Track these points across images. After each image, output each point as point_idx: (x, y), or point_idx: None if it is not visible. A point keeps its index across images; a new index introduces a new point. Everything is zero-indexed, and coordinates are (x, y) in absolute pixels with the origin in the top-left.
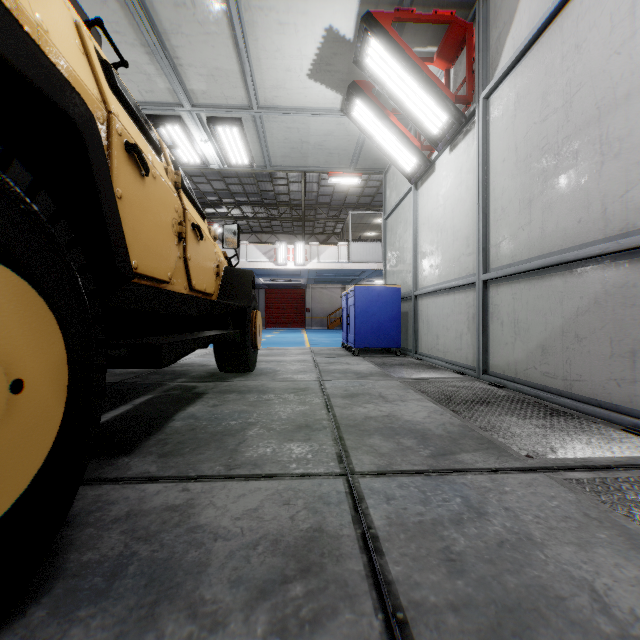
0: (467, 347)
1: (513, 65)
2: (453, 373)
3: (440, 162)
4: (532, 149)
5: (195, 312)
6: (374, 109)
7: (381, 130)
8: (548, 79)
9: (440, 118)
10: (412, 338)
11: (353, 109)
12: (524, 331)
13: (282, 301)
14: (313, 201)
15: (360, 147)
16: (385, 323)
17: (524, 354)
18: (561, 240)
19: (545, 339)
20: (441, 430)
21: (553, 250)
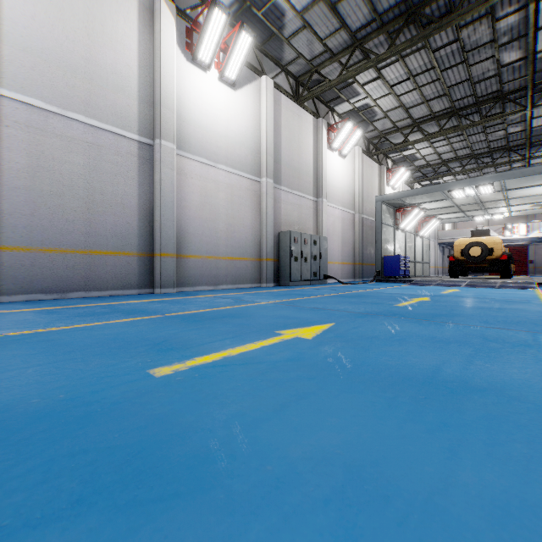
0: None
1: None
2: None
3: None
4: None
5: None
6: None
7: None
8: None
9: None
10: None
11: None
12: None
13: None
14: None
15: None
16: None
17: None
18: None
19: None
20: None
21: None
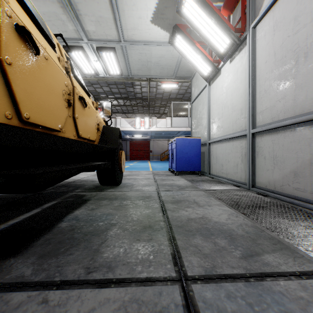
0: (241, 171)
1: (273, 4)
2: (233, 186)
3: (224, 69)
4: (286, 52)
5: (82, 151)
6: (187, 40)
7: (191, 52)
8: (298, 7)
9: (225, 42)
10: (207, 166)
11: (175, 41)
12: (280, 162)
13: (138, 147)
14: (153, 97)
15: (178, 64)
16: (192, 158)
17: (280, 176)
18: (309, 106)
19: (296, 167)
20: (241, 230)
21: (302, 112)
